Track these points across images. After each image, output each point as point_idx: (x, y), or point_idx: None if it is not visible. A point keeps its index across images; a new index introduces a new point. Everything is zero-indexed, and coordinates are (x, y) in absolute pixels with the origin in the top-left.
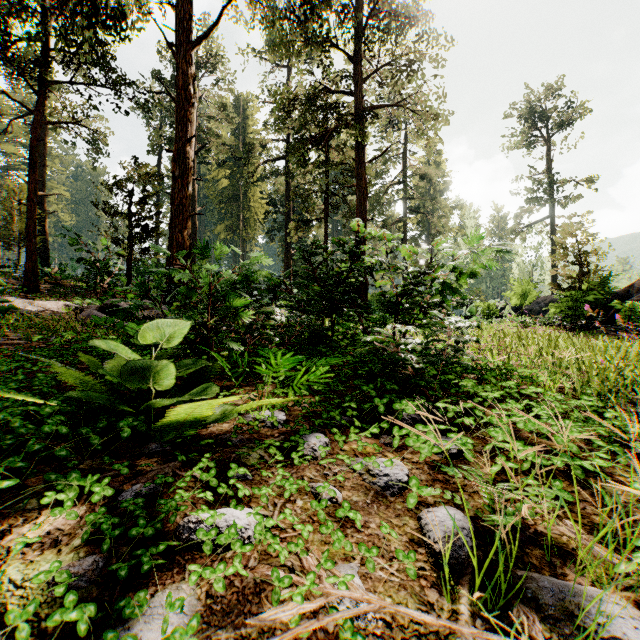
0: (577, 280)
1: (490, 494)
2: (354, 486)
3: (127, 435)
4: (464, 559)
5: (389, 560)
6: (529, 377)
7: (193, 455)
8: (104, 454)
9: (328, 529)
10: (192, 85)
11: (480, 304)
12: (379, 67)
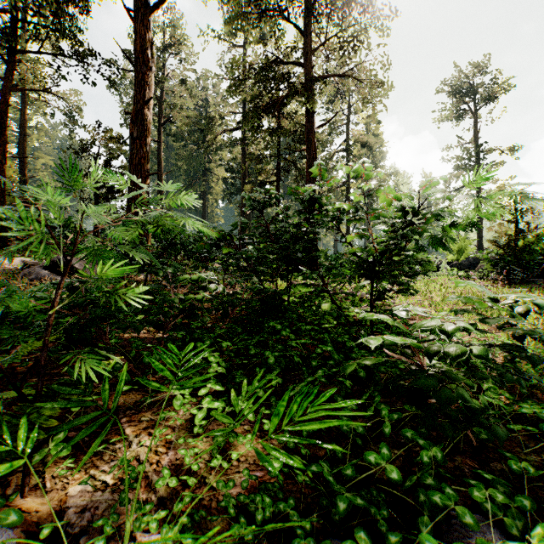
0: (513, 237)
1: None
2: None
3: None
4: None
5: None
6: None
7: None
8: None
9: None
10: (150, 51)
11: None
12: (327, 39)
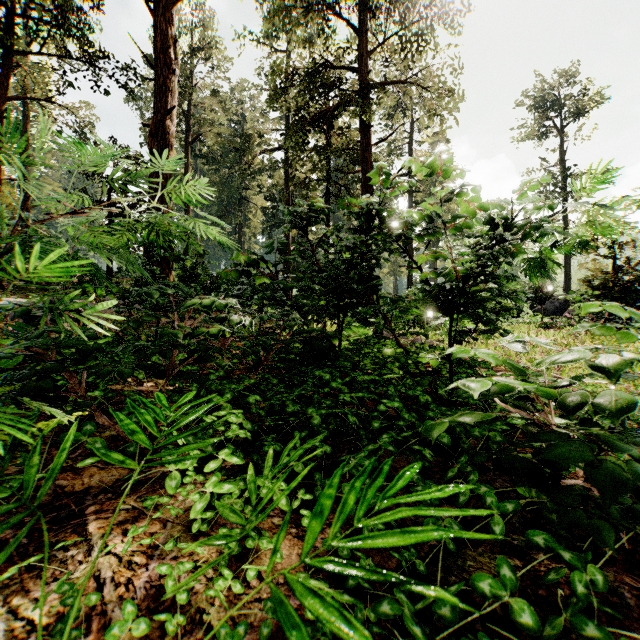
0: (610, 275)
1: None
2: None
3: None
4: None
5: None
6: None
7: None
8: None
9: None
10: (173, 50)
11: None
12: (387, 38)
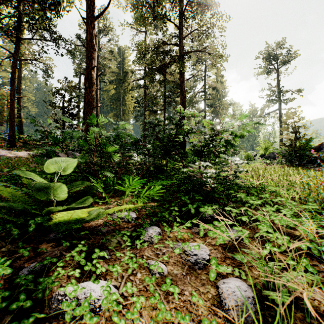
0: (294, 141)
1: (263, 270)
2: (175, 262)
3: (32, 229)
4: (251, 323)
5: (197, 323)
6: (275, 191)
7: (75, 241)
8: (20, 240)
9: (155, 299)
10: (95, 40)
11: (243, 153)
12: (192, 31)
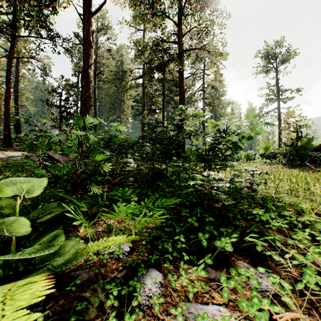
0: (295, 140)
1: None
2: None
3: None
4: None
5: None
6: (295, 205)
7: (32, 311)
8: None
9: None
10: (92, 37)
11: (243, 153)
12: (191, 29)
